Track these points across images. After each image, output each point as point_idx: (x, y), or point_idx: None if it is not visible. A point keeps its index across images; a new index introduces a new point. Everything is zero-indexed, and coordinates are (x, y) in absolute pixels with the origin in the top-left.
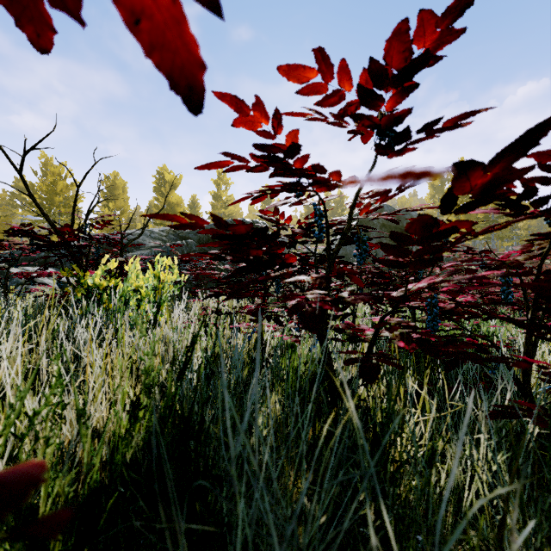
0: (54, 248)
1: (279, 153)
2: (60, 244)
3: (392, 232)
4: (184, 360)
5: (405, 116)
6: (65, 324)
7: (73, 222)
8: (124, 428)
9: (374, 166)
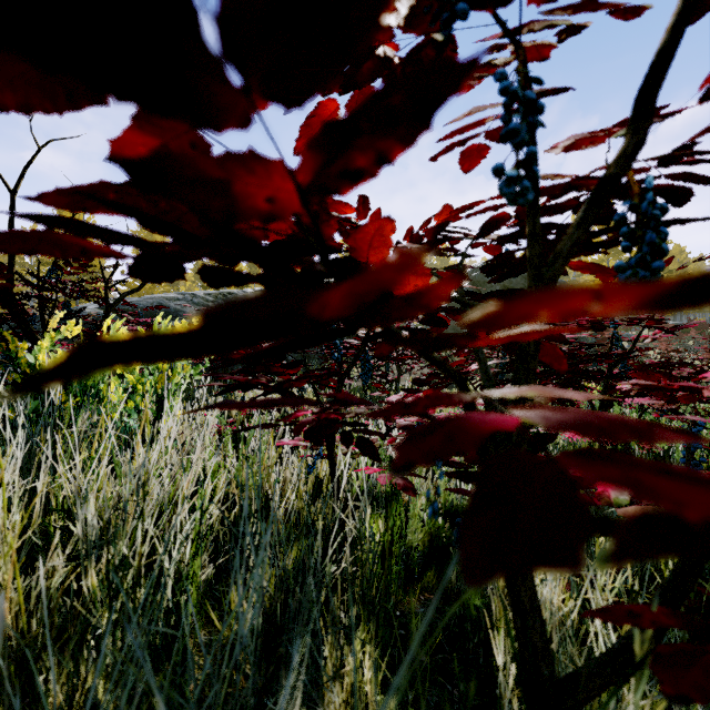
0: None
1: None
2: None
3: None
4: None
5: None
6: None
7: (12, 258)
8: None
9: None
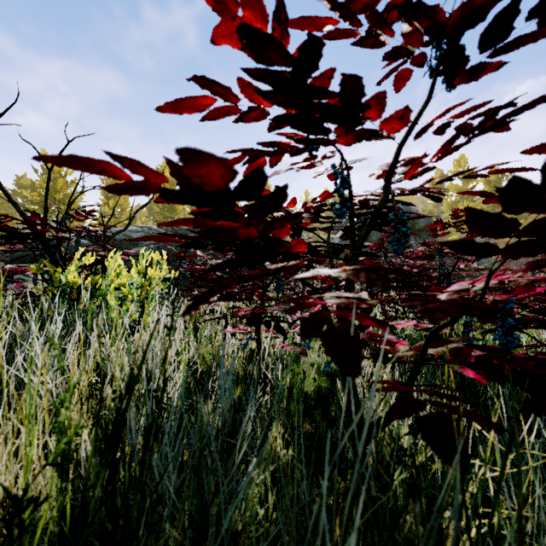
0: (23, 240)
1: (284, 66)
2: (29, 235)
3: (510, 181)
4: (116, 418)
5: (490, 7)
6: (19, 330)
7: (46, 211)
8: (26, 522)
9: (429, 102)
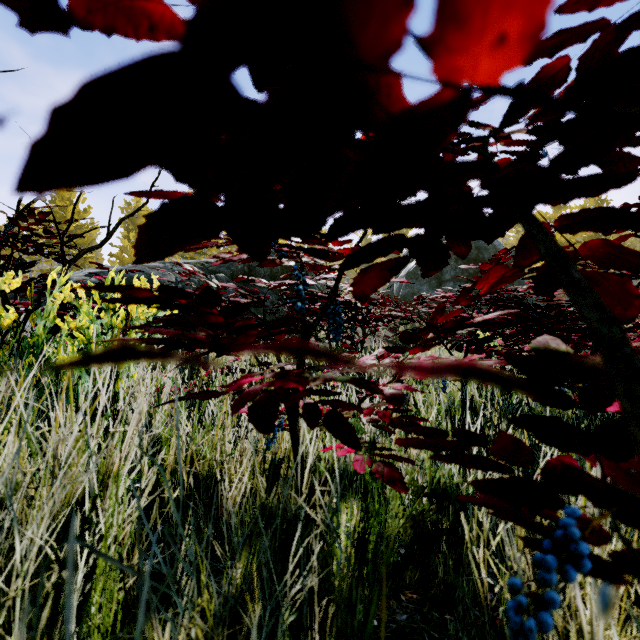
0: None
1: None
2: None
3: None
4: None
5: None
6: None
7: None
8: None
9: None
